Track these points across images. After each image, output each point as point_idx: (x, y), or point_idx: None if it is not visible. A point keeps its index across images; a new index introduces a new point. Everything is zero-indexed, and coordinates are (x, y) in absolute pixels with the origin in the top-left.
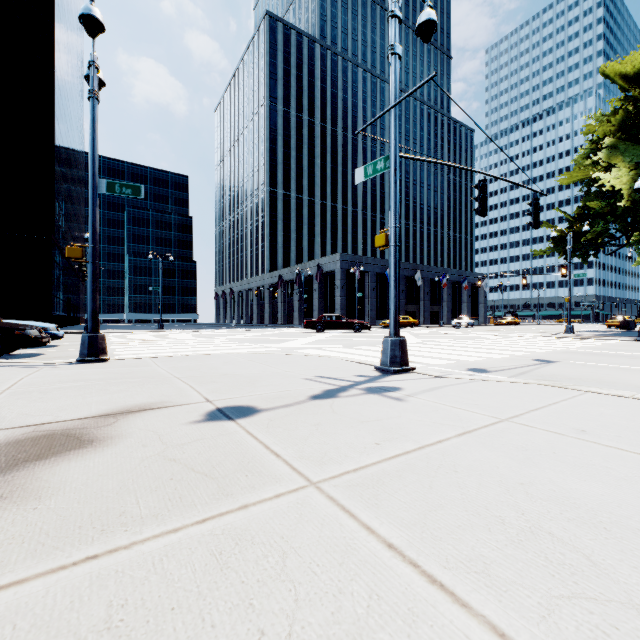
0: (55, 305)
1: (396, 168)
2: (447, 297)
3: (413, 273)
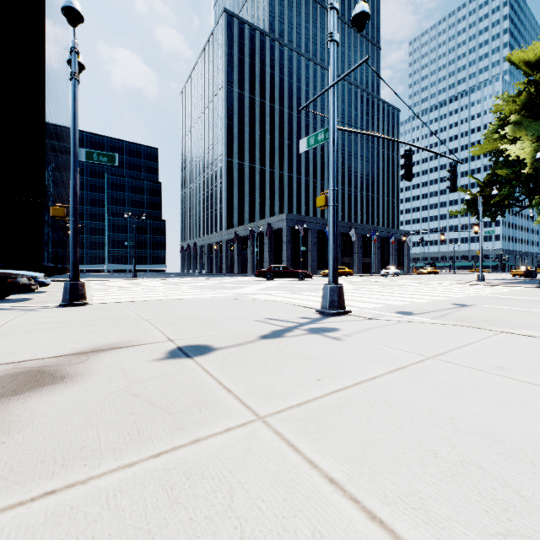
0: (45, 257)
1: (334, 139)
2: (377, 250)
3: (348, 230)
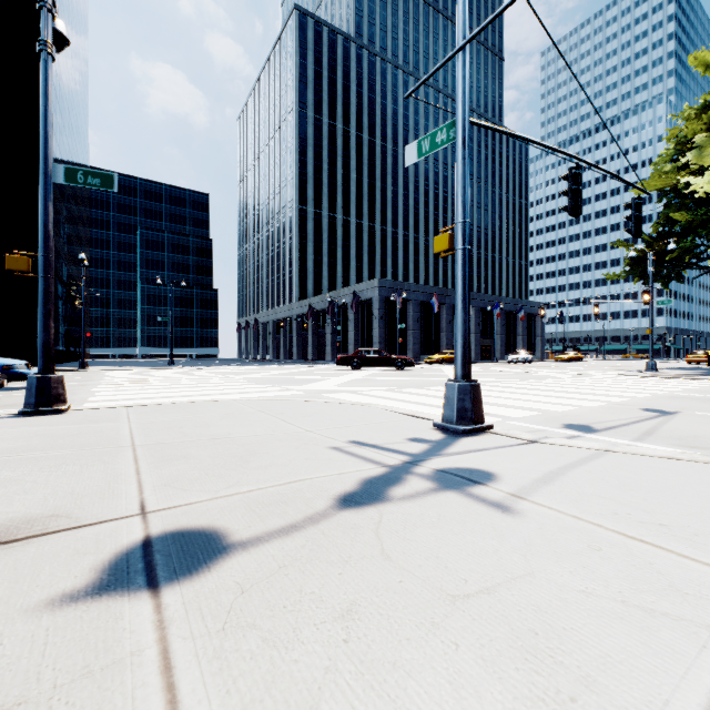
0: None
1: (465, 137)
2: (500, 329)
3: None
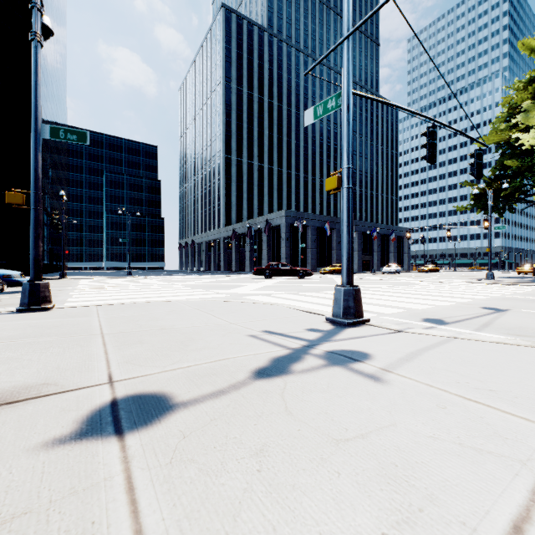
0: None
1: (349, 104)
2: (377, 248)
3: None
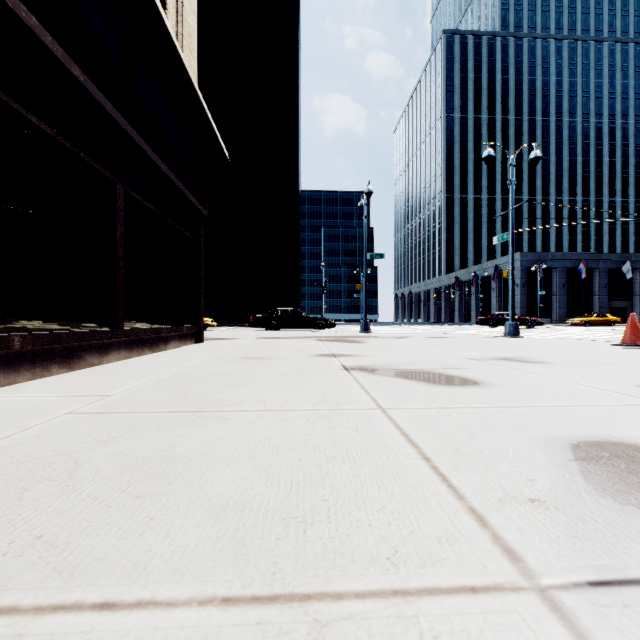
0: None
1: (512, 239)
2: None
3: (621, 264)
